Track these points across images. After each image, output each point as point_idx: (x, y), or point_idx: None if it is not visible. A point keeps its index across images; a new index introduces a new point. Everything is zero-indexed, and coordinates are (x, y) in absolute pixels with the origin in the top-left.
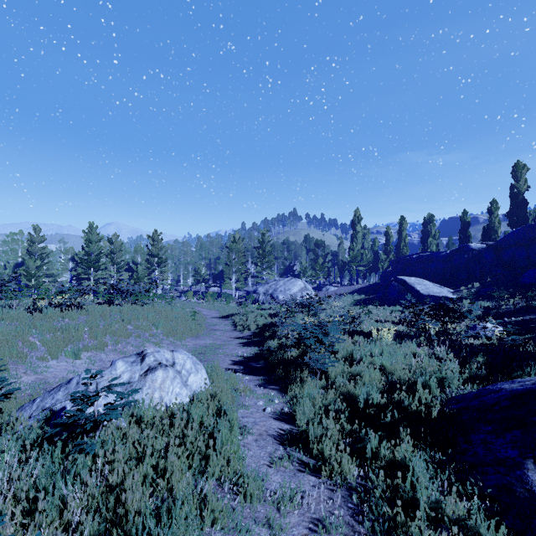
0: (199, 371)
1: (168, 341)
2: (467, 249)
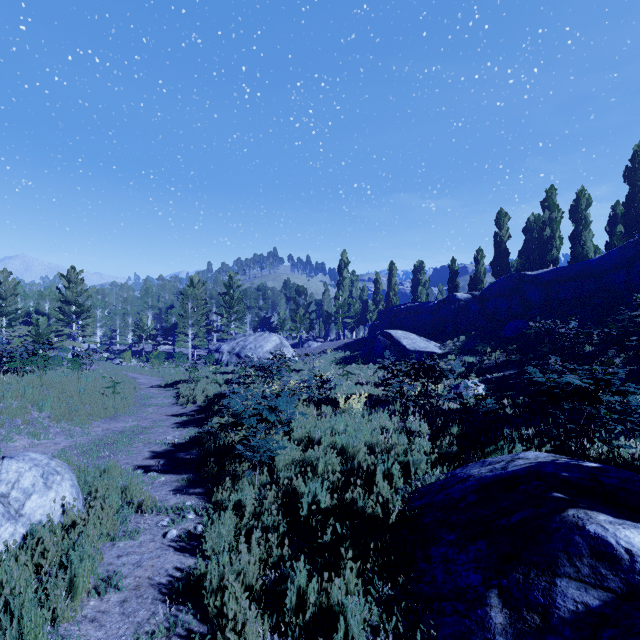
0: (54, 486)
1: (59, 428)
2: (454, 299)
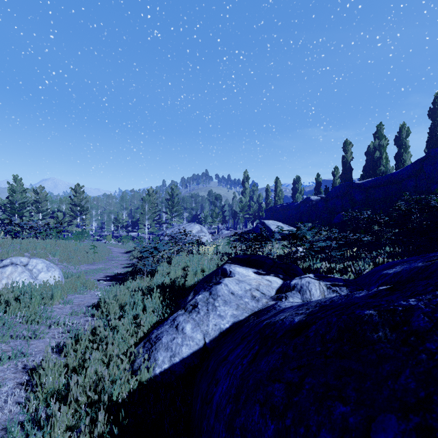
0: (51, 271)
1: (63, 265)
2: (309, 200)
